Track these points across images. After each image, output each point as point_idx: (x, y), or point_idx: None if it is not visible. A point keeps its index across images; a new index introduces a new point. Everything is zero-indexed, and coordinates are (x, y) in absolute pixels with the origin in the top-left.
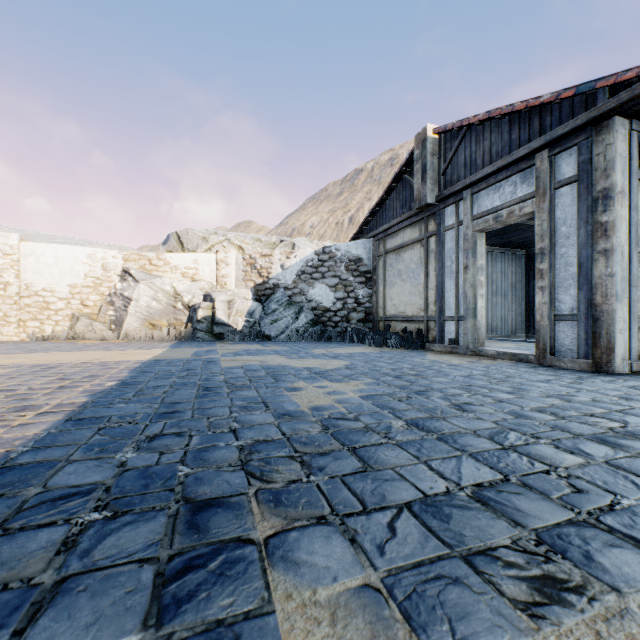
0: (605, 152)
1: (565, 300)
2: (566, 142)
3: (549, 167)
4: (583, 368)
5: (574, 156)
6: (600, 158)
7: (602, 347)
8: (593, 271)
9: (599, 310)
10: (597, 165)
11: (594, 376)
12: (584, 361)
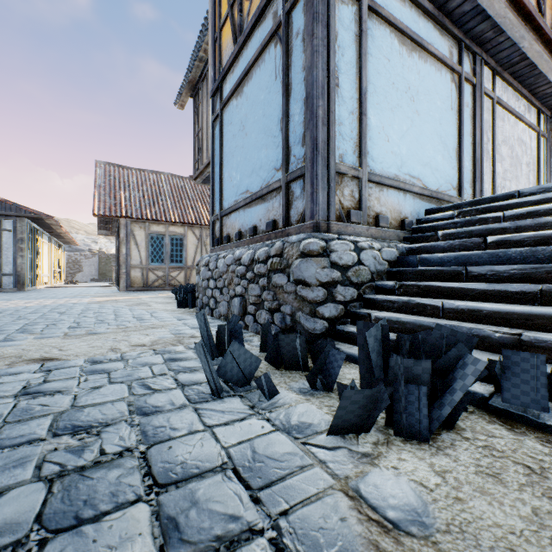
0: (23, 227)
1: (7, 269)
2: (9, 217)
3: (1, 222)
4: (16, 291)
5: (11, 223)
6: (21, 228)
7: (22, 284)
8: (19, 261)
9: (21, 273)
10: (20, 229)
11: (23, 292)
12: (16, 289)
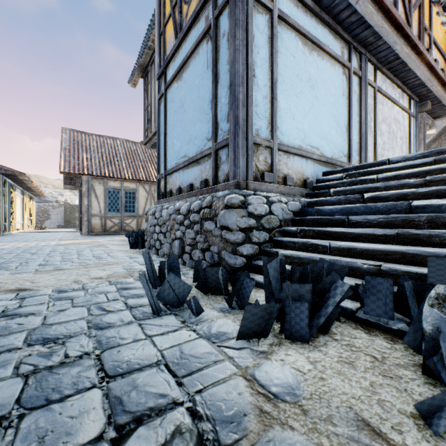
0: None
1: None
2: None
3: None
4: None
5: None
6: None
7: None
8: None
9: None
10: None
11: None
12: None
